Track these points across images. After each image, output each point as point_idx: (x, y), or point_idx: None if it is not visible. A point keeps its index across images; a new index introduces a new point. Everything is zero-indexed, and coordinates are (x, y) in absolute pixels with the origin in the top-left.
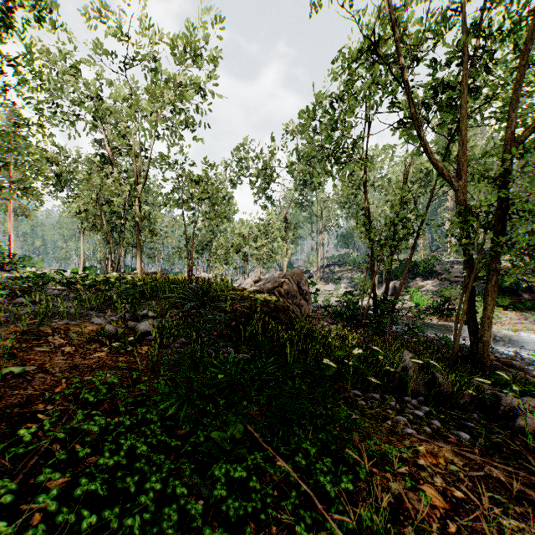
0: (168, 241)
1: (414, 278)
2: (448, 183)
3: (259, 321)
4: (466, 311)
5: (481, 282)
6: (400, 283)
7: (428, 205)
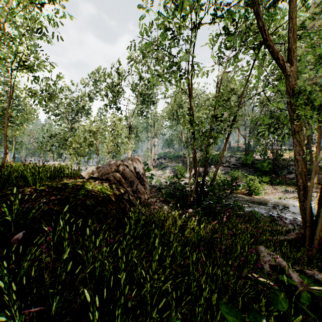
0: (17, 132)
1: (210, 166)
2: (280, 68)
3: (74, 222)
4: (300, 193)
5: (248, 167)
6: (217, 168)
7: (238, 106)
